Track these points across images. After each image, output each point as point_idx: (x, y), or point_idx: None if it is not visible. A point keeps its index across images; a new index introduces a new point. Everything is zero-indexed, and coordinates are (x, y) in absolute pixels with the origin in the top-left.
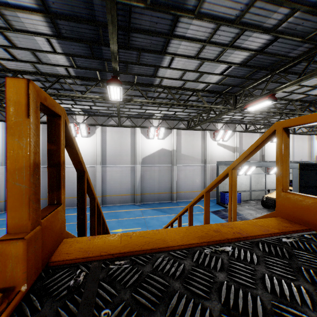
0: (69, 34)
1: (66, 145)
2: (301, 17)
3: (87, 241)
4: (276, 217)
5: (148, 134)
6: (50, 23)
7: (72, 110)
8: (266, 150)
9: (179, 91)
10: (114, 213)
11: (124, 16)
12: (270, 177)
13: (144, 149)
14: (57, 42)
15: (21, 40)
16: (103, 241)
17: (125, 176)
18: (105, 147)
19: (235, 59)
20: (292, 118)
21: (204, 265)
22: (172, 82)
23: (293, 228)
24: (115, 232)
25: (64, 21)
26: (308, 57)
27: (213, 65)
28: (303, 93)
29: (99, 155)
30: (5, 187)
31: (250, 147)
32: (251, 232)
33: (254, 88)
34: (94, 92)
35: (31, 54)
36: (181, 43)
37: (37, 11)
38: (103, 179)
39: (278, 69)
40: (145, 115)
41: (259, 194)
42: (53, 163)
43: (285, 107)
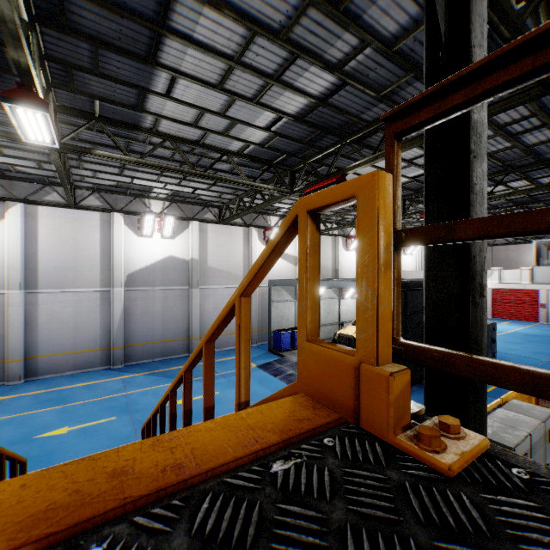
0: None
1: None
2: (374, 58)
3: None
4: (298, 393)
5: (140, 228)
6: None
7: None
8: (341, 263)
9: (196, 149)
10: (55, 394)
11: None
12: (345, 303)
13: (133, 257)
14: None
15: None
16: None
17: (86, 312)
18: (34, 251)
19: (286, 106)
20: None
21: None
22: (179, 128)
23: (314, 421)
24: (50, 437)
25: None
26: None
27: (251, 109)
28: None
29: (19, 267)
30: None
31: (264, 251)
32: (213, 454)
33: (320, 163)
34: None
35: None
36: (186, 50)
37: None
38: (29, 320)
39: (350, 137)
40: (133, 189)
41: (331, 330)
42: None
43: None
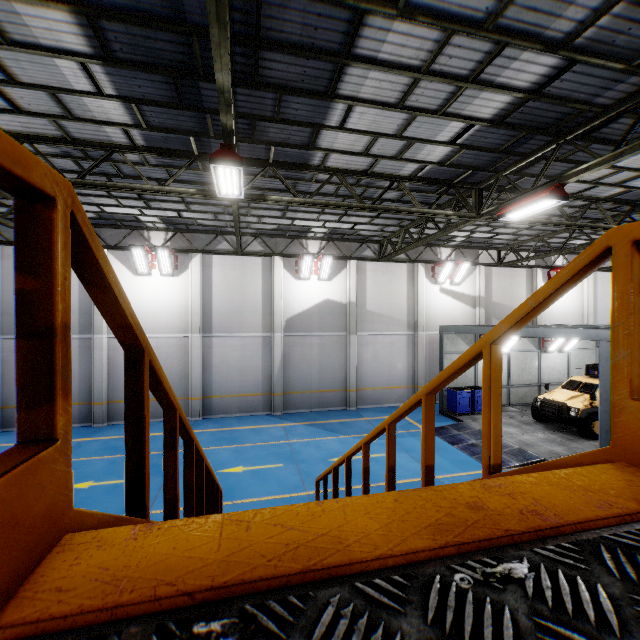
0: (128, 53)
1: (87, 282)
2: (627, 16)
3: (127, 544)
4: (612, 461)
5: (298, 271)
6: (87, 27)
7: (140, 220)
8: None
9: (363, 179)
10: (227, 433)
11: (246, 13)
12: (549, 358)
13: (291, 301)
14: (104, 71)
15: (27, 67)
16: (172, 542)
17: (250, 356)
18: (209, 297)
19: (480, 111)
20: (594, 236)
21: (463, 639)
22: (347, 160)
23: None
24: (229, 473)
25: (117, 24)
26: (636, 106)
27: (434, 122)
28: (620, 184)
29: (198, 313)
30: (3, 379)
31: (540, 292)
32: (566, 508)
33: (519, 174)
34: (185, 181)
35: (51, 98)
36: (367, 74)
37: (57, 1)
38: (205, 362)
39: (571, 132)
40: (292, 231)
41: (527, 393)
42: (34, 329)
43: (581, 214)
